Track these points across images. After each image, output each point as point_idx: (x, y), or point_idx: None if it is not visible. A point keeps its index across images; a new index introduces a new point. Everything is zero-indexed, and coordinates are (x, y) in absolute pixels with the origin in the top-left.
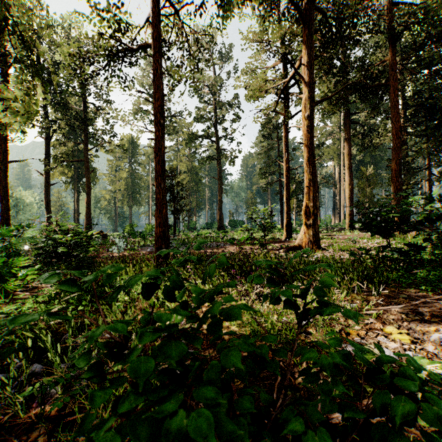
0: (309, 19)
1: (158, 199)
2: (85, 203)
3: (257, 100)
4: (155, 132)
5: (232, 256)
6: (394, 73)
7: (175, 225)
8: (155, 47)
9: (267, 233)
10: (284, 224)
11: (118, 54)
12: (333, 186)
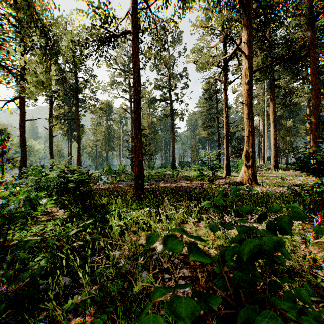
0: (249, 7)
1: (136, 147)
2: (77, 149)
3: (206, 71)
4: (134, 97)
5: (193, 190)
6: (313, 47)
7: None
8: (134, 33)
9: (214, 171)
10: (225, 164)
11: (106, 39)
12: (258, 136)
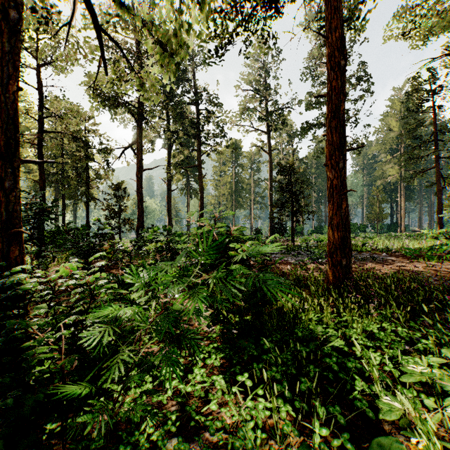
0: None
1: (334, 187)
2: (199, 207)
3: None
4: (330, 83)
5: None
6: None
7: (293, 229)
8: None
9: None
10: None
11: None
12: None
